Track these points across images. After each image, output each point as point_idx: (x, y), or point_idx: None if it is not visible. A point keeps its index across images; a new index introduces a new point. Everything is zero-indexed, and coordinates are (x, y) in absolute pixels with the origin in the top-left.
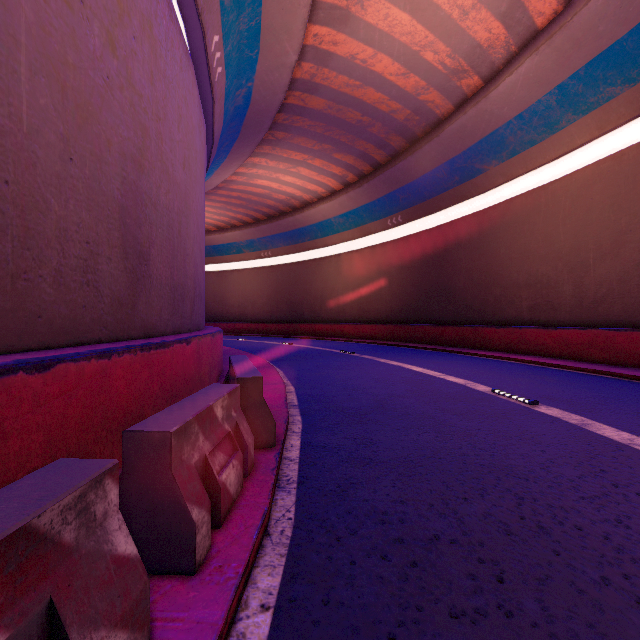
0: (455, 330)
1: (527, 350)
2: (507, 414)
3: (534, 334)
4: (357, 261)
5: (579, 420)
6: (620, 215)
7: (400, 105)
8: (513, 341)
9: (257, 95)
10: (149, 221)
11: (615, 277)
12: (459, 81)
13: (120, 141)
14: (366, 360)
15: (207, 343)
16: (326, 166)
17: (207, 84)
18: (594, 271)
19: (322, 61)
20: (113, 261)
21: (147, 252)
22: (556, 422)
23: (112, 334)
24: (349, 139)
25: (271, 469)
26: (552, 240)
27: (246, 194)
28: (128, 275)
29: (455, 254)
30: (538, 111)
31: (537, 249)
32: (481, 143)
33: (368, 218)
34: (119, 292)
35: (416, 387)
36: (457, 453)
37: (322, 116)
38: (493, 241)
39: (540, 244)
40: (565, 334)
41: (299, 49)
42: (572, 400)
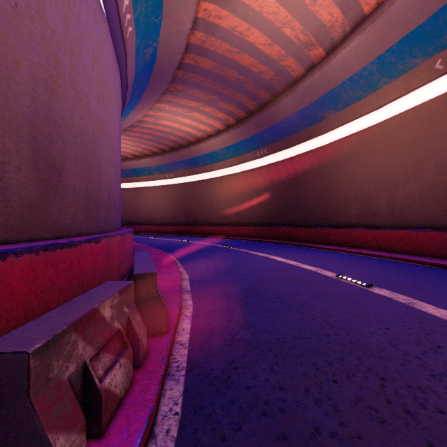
0: (305, 230)
1: (355, 244)
2: (352, 295)
3: (360, 233)
4: (235, 181)
5: (406, 299)
6: (420, 149)
7: (267, 68)
8: (345, 238)
9: (161, 54)
10: (62, 139)
11: (416, 193)
12: (309, 52)
13: (30, 65)
14: (242, 253)
15: (117, 242)
16: (213, 112)
17: (120, 39)
18: (402, 189)
19: (210, 31)
20: (22, 170)
21: (60, 165)
22: (390, 301)
23: (21, 235)
24: (230, 92)
25: (162, 358)
26: (372, 167)
27: (155, 131)
28: (39, 184)
29: (305, 177)
30: (363, 75)
31: (362, 173)
32: (323, 98)
33: (243, 150)
34: (29, 198)
35: (281, 274)
36: (320, 333)
37: (210, 74)
38: (331, 167)
39: (364, 170)
40: (382, 233)
41: (193, 19)
42: (396, 282)
